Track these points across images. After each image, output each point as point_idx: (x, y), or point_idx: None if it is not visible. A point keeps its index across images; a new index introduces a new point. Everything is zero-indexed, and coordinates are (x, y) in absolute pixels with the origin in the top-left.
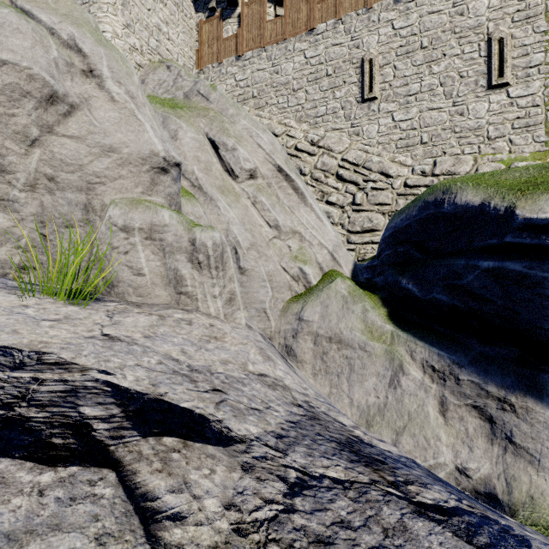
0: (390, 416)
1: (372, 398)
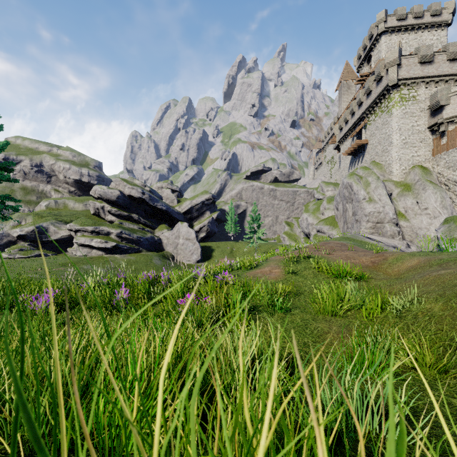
0: None
1: None
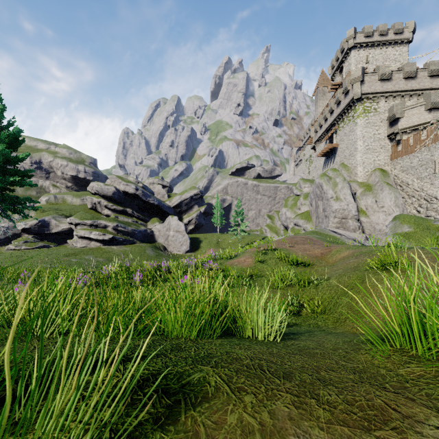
0: None
1: None
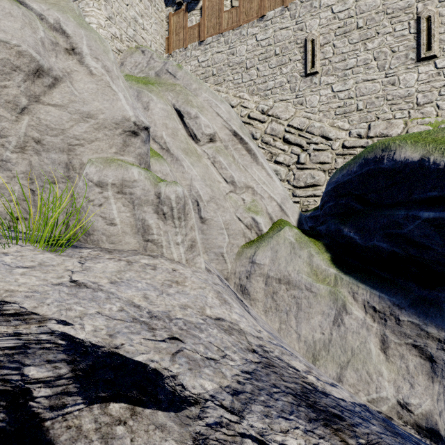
0: (335, 351)
1: (318, 334)
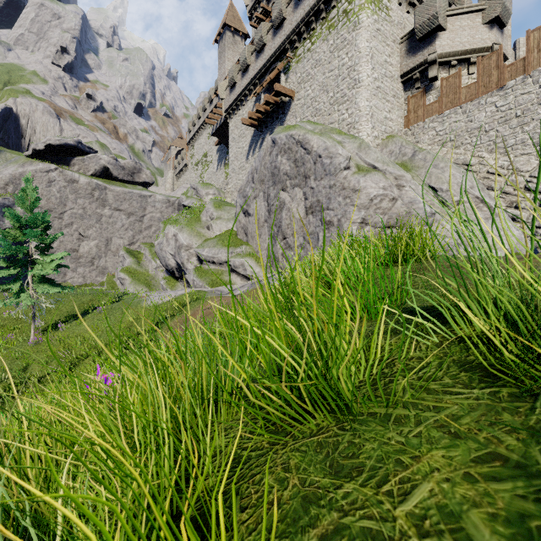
0: None
1: None
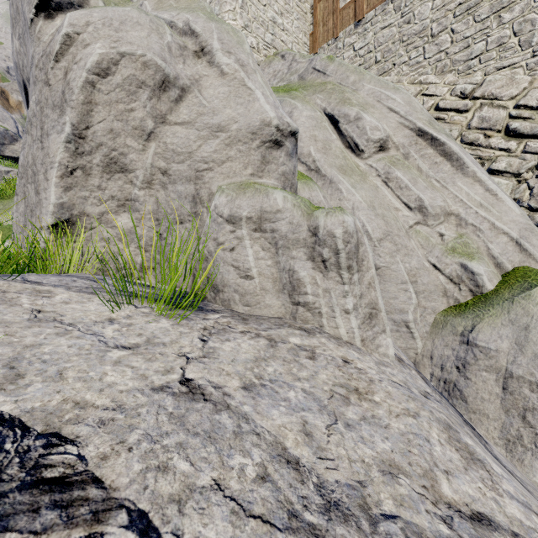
0: None
1: None
